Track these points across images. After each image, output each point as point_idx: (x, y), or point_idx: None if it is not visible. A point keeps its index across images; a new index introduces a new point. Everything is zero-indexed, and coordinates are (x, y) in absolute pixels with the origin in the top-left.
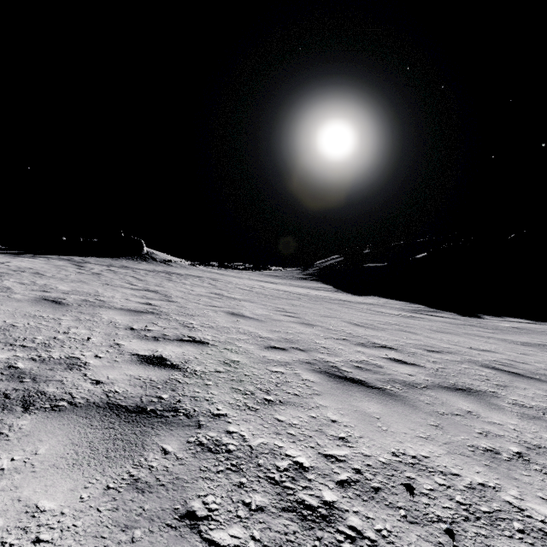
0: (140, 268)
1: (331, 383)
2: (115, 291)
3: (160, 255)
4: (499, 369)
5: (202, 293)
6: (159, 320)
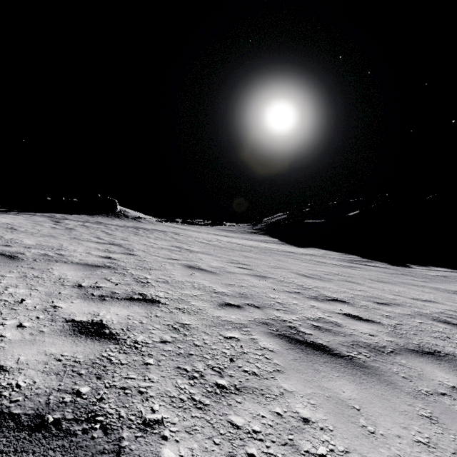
0: (112, 224)
1: (292, 352)
2: (80, 244)
3: (131, 213)
4: (451, 323)
5: (163, 246)
6: (113, 275)
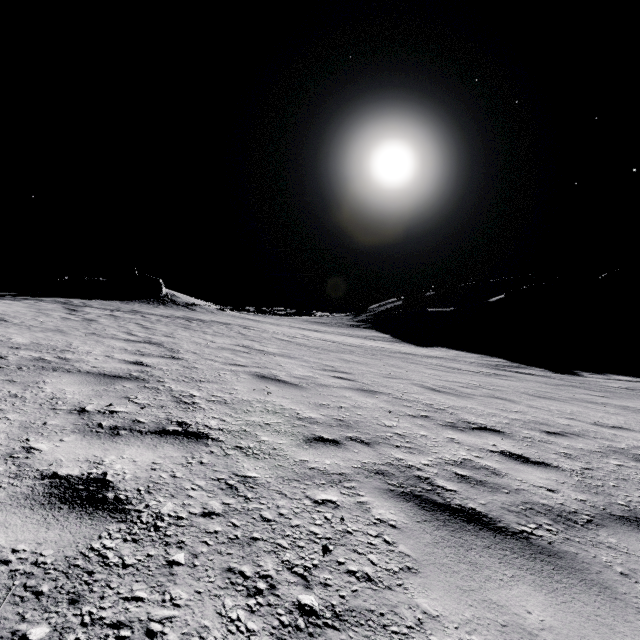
0: (154, 313)
1: (429, 527)
2: (99, 343)
3: (182, 298)
4: None
5: (224, 345)
6: (141, 391)
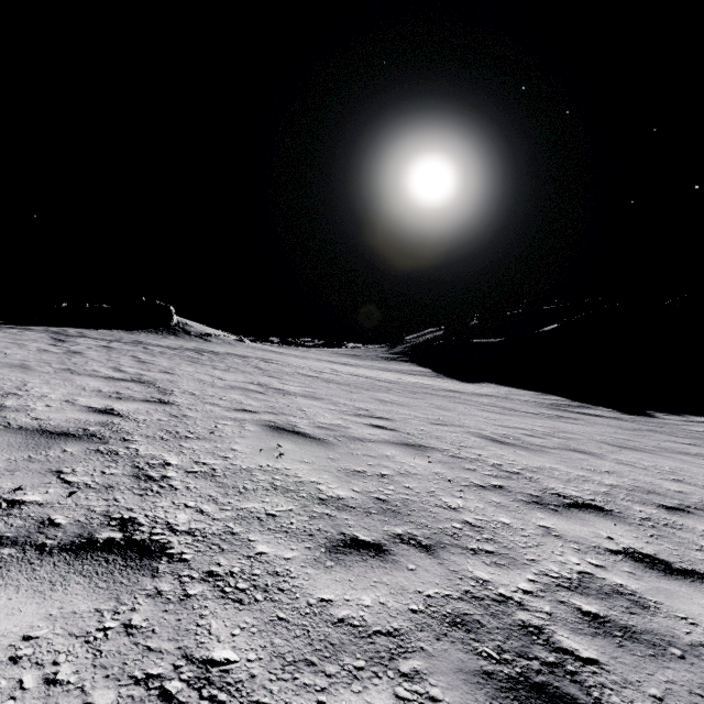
0: (160, 345)
1: None
2: (67, 382)
3: (196, 328)
4: None
5: (235, 384)
6: (87, 458)
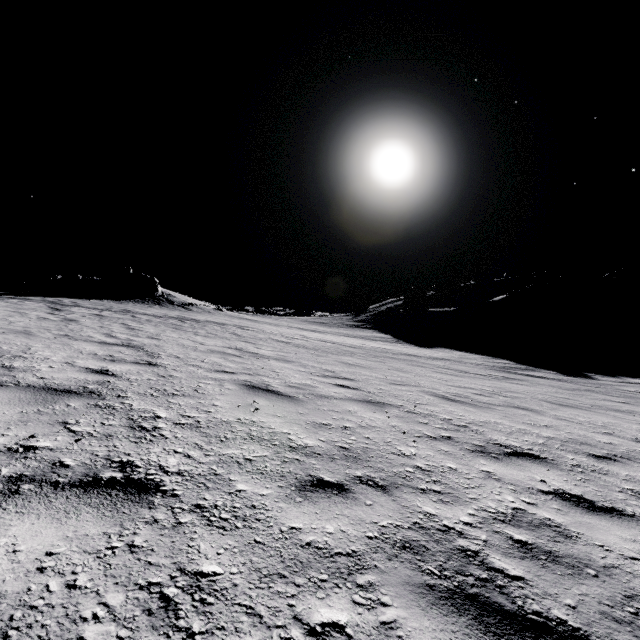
0: (146, 313)
1: None
2: (66, 347)
3: (178, 298)
4: None
5: (214, 348)
6: (88, 411)
